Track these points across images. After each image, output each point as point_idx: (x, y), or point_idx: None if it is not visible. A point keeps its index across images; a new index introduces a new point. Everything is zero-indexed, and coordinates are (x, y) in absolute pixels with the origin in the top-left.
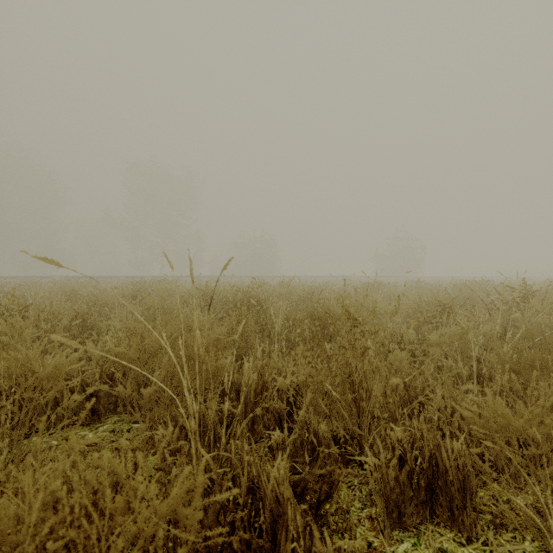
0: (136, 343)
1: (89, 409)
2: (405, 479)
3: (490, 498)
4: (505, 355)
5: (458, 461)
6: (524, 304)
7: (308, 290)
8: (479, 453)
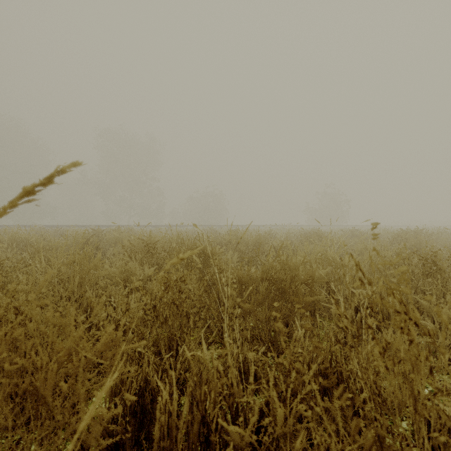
0: None
1: None
2: None
3: None
4: None
5: None
6: None
7: (257, 239)
8: None
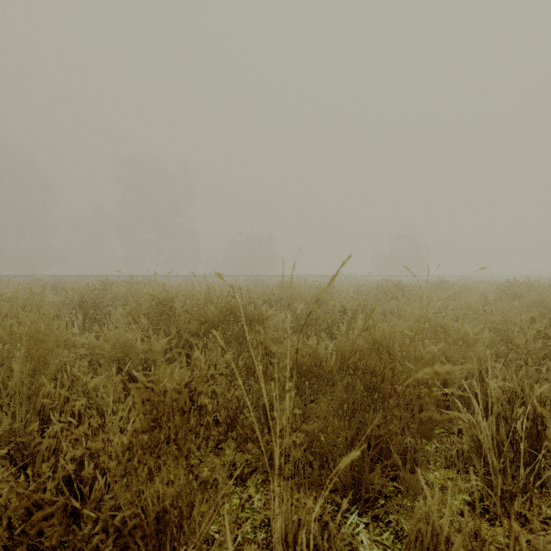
0: None
1: None
2: None
3: None
4: None
5: None
6: None
7: (318, 294)
8: None
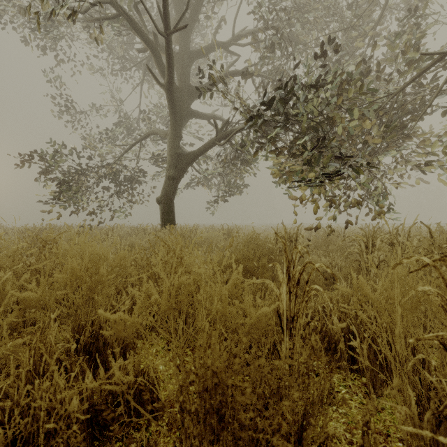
0: None
1: None
2: None
3: None
4: None
5: None
6: None
7: None
8: None
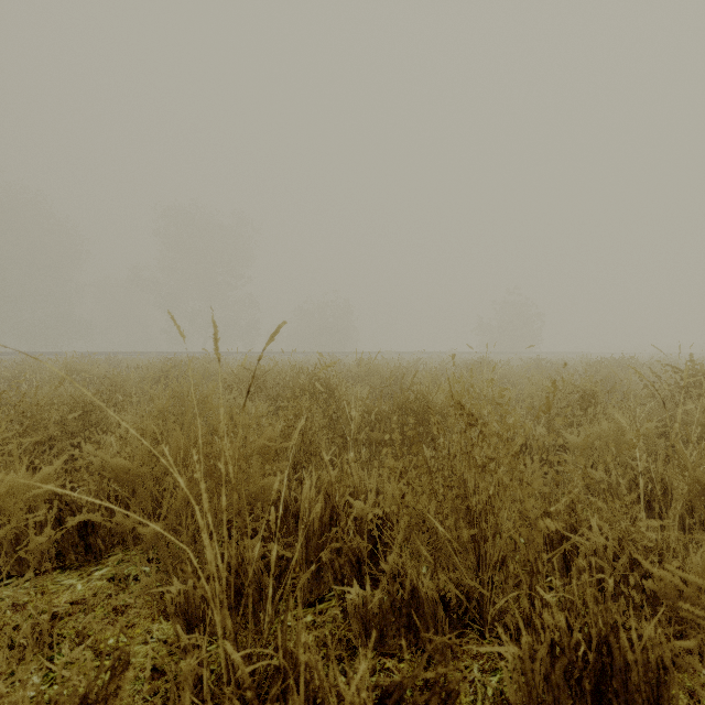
0: (144, 451)
1: (80, 544)
2: (561, 677)
3: (688, 700)
4: (697, 470)
5: (649, 653)
6: (696, 390)
7: (395, 371)
8: (675, 631)
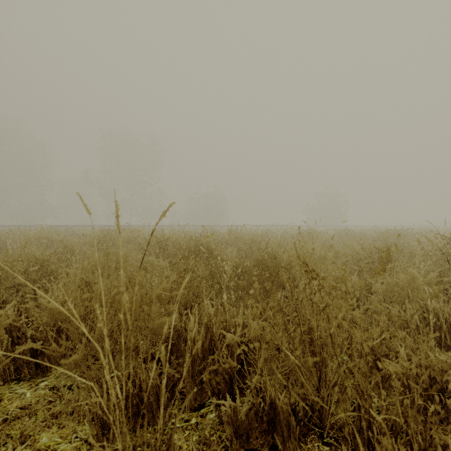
0: (73, 298)
1: (32, 362)
2: None
3: None
4: None
5: None
6: None
7: (253, 237)
8: None
